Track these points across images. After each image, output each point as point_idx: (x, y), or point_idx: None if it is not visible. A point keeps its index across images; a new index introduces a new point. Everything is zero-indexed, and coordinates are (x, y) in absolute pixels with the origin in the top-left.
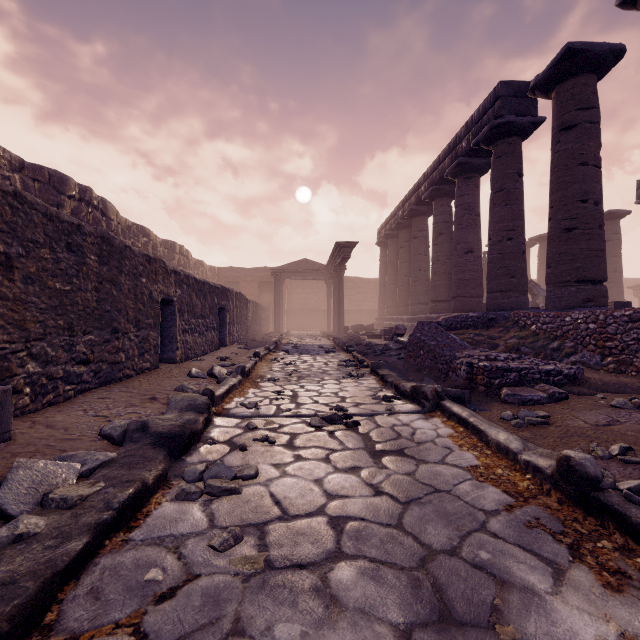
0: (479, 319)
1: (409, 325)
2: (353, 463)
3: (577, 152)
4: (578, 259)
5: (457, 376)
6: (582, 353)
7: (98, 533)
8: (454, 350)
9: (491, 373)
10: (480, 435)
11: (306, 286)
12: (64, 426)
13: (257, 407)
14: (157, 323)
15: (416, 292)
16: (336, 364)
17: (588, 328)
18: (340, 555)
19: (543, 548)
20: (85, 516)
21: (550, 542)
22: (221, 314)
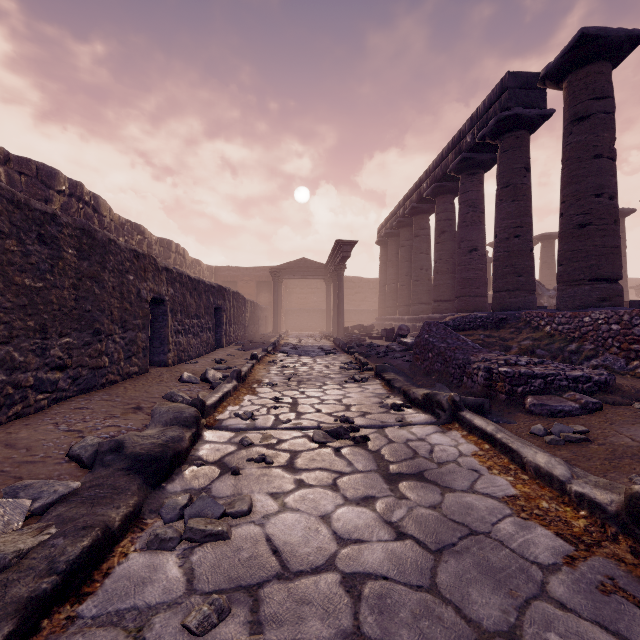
0: (488, 319)
1: (411, 325)
2: (365, 491)
3: (591, 144)
4: (592, 256)
5: (473, 382)
6: (604, 356)
7: (30, 614)
8: (467, 353)
9: (513, 380)
10: (512, 455)
11: (305, 286)
12: (27, 445)
13: (253, 418)
14: (146, 324)
15: (417, 292)
16: (337, 367)
17: (610, 329)
18: (360, 639)
19: (633, 629)
20: (17, 585)
21: (639, 619)
22: (217, 314)
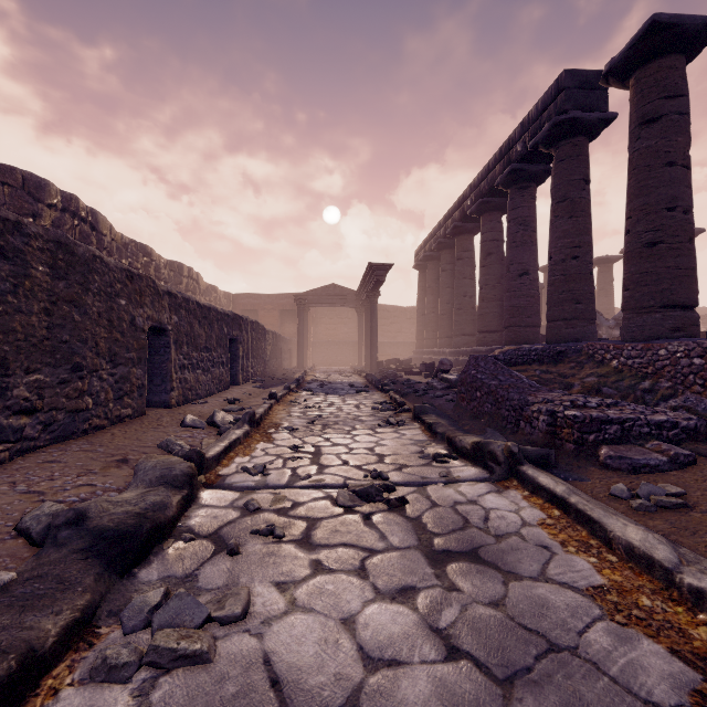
0: (545, 352)
1: (453, 359)
2: (403, 579)
3: (662, 150)
4: (664, 279)
5: (533, 428)
6: (685, 396)
7: None
8: (524, 392)
9: (584, 426)
10: (592, 527)
11: (334, 315)
12: None
13: (264, 473)
14: (143, 357)
15: (460, 321)
16: (370, 407)
17: (692, 364)
18: None
19: None
20: None
21: None
22: (232, 346)
